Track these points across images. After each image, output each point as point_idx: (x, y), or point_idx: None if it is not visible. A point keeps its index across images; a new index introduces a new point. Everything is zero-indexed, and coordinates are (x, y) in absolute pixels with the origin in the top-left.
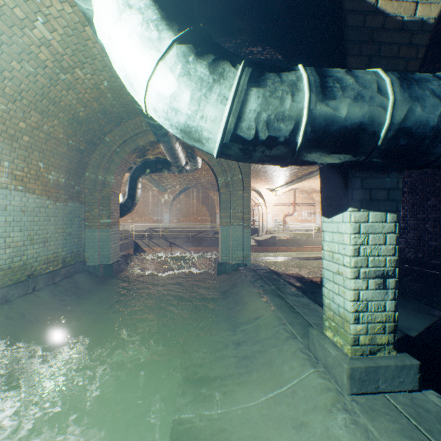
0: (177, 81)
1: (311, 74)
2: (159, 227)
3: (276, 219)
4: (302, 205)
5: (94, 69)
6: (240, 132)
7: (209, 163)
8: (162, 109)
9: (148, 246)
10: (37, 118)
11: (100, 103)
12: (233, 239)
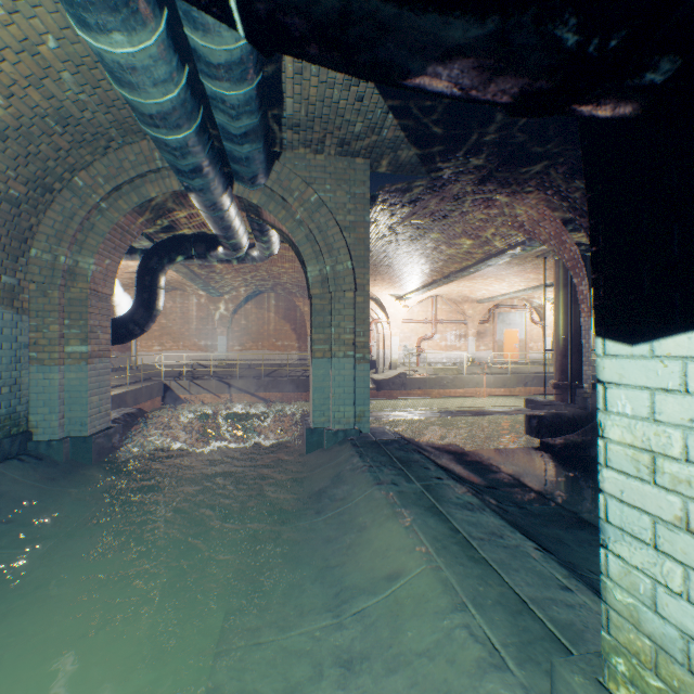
0: None
1: None
2: (209, 359)
3: (406, 345)
4: (446, 323)
5: None
6: None
7: (290, 239)
8: None
9: (189, 392)
10: None
11: (48, 92)
12: (337, 383)
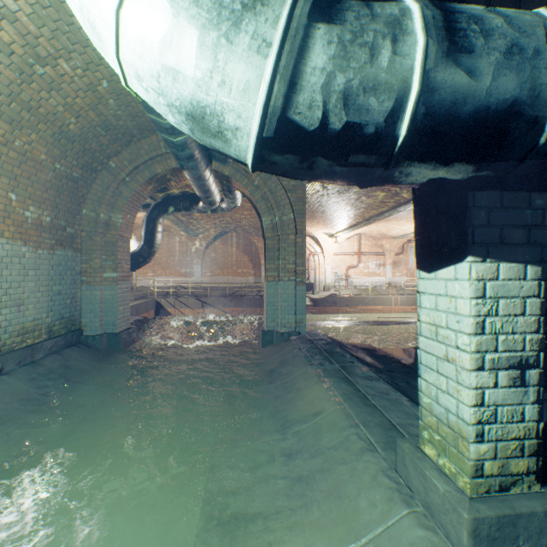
0: (172, 8)
1: (426, 8)
2: (188, 282)
3: (337, 272)
4: (368, 255)
5: (86, 62)
6: (294, 114)
7: (250, 198)
8: (149, 71)
9: (174, 306)
10: (4, 129)
11: (100, 112)
12: (283, 299)
